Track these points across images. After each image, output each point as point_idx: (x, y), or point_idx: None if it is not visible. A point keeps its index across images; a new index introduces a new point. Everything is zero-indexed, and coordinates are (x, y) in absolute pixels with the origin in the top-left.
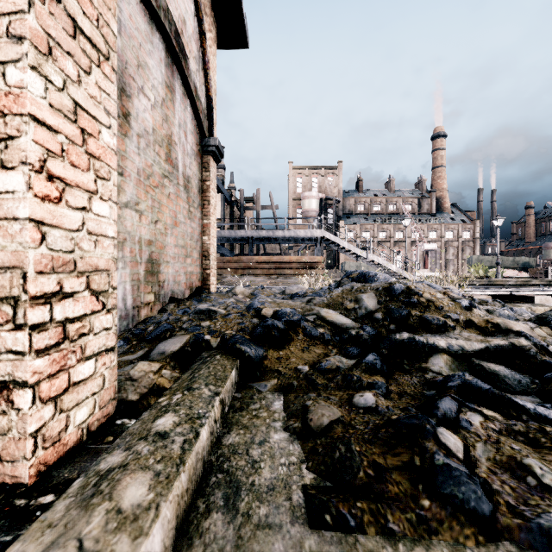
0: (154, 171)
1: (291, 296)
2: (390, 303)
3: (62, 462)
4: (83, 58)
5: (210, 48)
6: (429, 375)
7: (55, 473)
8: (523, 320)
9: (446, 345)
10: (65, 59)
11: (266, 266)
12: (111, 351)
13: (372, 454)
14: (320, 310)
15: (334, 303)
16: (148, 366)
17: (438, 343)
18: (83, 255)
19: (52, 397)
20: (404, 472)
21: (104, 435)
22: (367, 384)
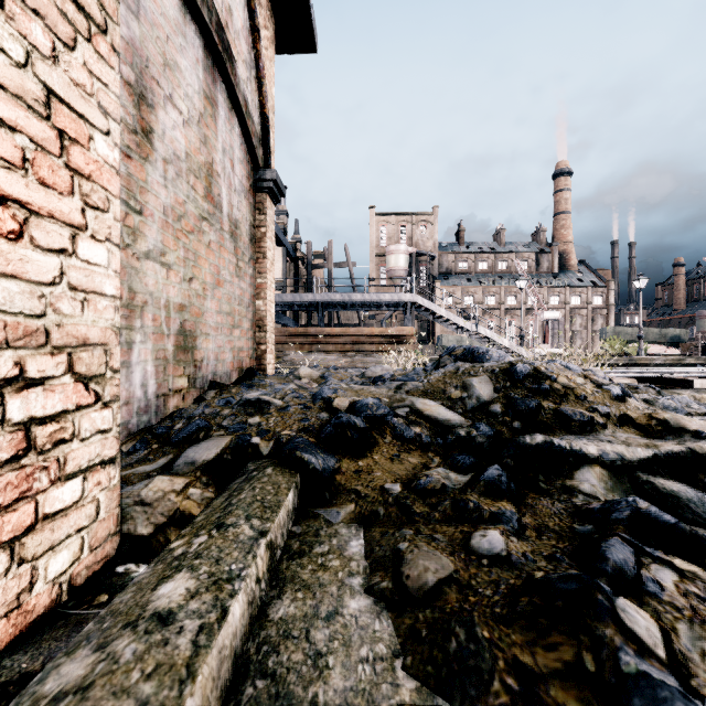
0: (188, 210)
1: (374, 380)
2: (511, 390)
3: (22, 641)
4: (61, 23)
5: (265, 51)
6: (578, 499)
7: (7, 662)
8: (694, 414)
9: (598, 452)
10: (30, 19)
11: (340, 341)
12: (110, 464)
13: (510, 644)
14: (414, 400)
15: (433, 390)
16: (169, 484)
17: (587, 450)
18: (61, 322)
19: (4, 541)
20: (570, 683)
21: (95, 593)
22: (490, 515)
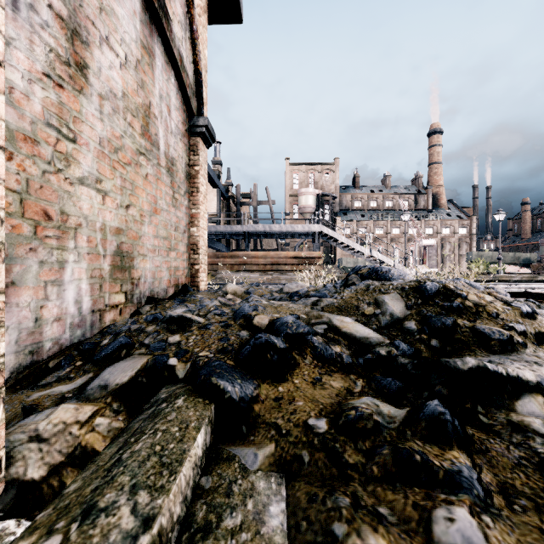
0: (125, 144)
1: (291, 295)
2: (423, 307)
3: None
4: None
5: (198, 17)
6: (538, 444)
7: None
8: None
9: (536, 379)
10: None
11: (262, 262)
12: None
13: None
14: (332, 317)
15: (346, 306)
16: (73, 413)
17: (524, 376)
18: None
19: None
20: None
21: None
22: (445, 474)
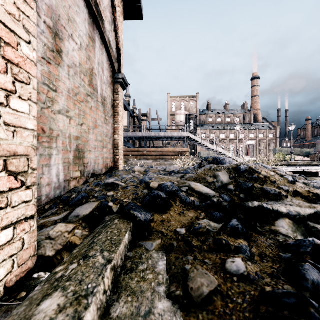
0: (80, 91)
1: (170, 172)
2: (238, 178)
3: None
4: None
5: (119, 17)
6: (280, 238)
7: None
8: None
9: (287, 211)
10: None
11: (154, 154)
12: (31, 219)
13: None
14: (190, 183)
15: (199, 178)
16: (65, 228)
17: (281, 210)
18: None
19: None
20: None
21: (19, 291)
22: (235, 248)
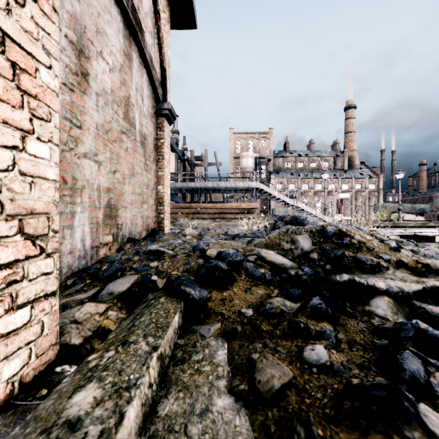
0: (113, 127)
1: (233, 236)
2: (324, 244)
3: None
4: None
5: (163, 26)
6: (375, 320)
7: None
8: None
9: (386, 287)
10: None
11: (211, 212)
12: (52, 296)
13: None
14: (260, 250)
15: (272, 243)
16: (94, 308)
17: (378, 285)
18: (13, 197)
19: None
20: None
21: (39, 388)
22: (316, 332)
